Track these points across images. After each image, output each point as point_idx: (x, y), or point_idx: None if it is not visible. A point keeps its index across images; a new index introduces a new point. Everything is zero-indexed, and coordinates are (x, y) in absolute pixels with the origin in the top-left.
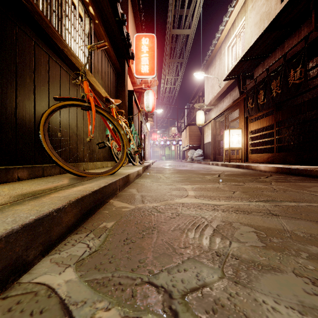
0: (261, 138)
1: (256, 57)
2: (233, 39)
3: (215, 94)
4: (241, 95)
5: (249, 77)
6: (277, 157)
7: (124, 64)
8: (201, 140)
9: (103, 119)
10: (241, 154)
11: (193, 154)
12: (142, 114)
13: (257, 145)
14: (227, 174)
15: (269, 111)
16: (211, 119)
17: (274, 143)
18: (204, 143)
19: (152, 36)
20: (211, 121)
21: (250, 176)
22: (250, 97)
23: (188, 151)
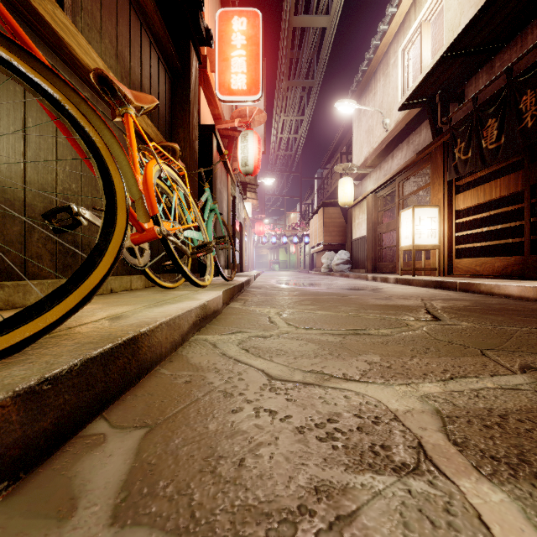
0: (478, 227)
1: (477, 50)
2: (414, 30)
3: (376, 145)
4: (438, 136)
5: (456, 99)
6: (534, 265)
7: (189, 51)
8: (347, 233)
9: (51, 118)
10: (438, 259)
11: (331, 260)
12: (235, 181)
13: (470, 241)
14: (443, 307)
15: (495, 170)
16: (367, 194)
17: (504, 236)
18: (353, 239)
19: (254, 13)
20: (368, 197)
21: (520, 316)
22: (460, 137)
23: (322, 255)
